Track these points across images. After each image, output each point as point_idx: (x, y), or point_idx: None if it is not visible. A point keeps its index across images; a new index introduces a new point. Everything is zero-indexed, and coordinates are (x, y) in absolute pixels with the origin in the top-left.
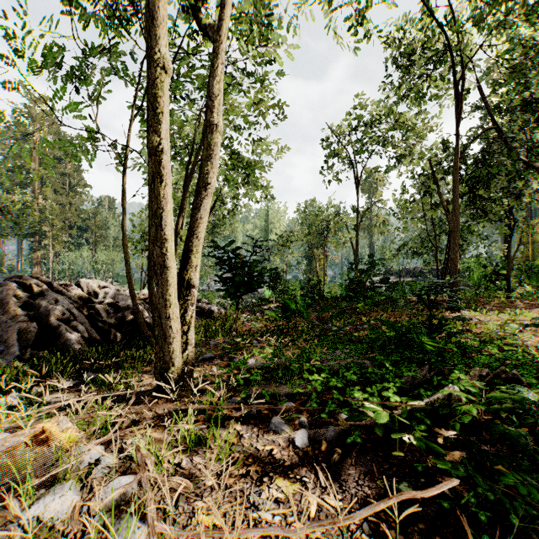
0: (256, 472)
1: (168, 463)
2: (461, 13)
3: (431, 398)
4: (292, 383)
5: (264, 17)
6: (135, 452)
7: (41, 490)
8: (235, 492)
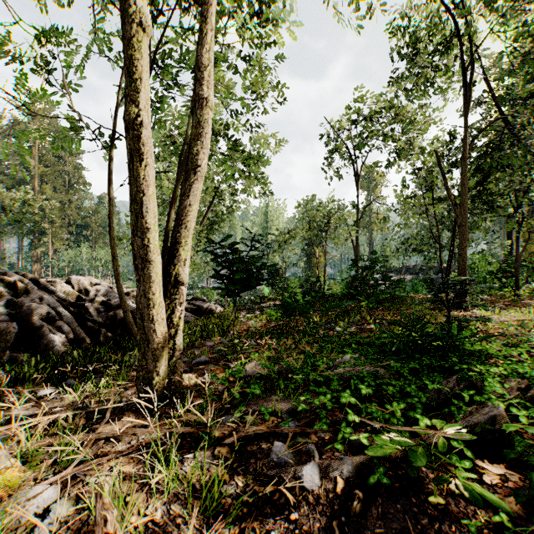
0: (253, 529)
1: (138, 514)
2: None
3: (469, 421)
4: (296, 396)
5: None
6: (93, 502)
7: None
8: None
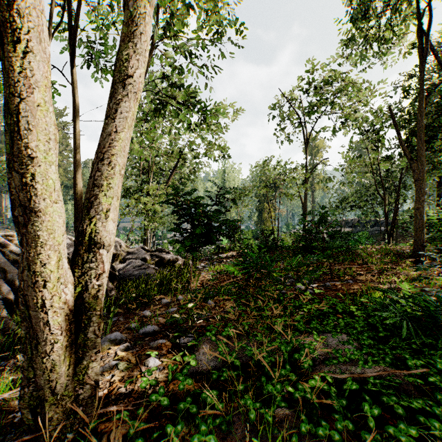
0: None
1: None
2: None
3: None
4: (274, 430)
5: None
6: None
7: None
8: None
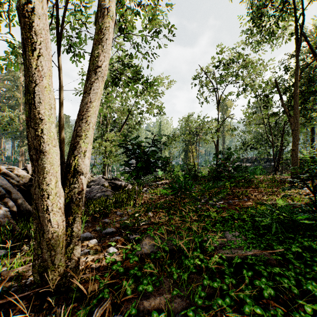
0: None
1: None
2: None
3: None
4: (188, 285)
5: None
6: None
7: None
8: None
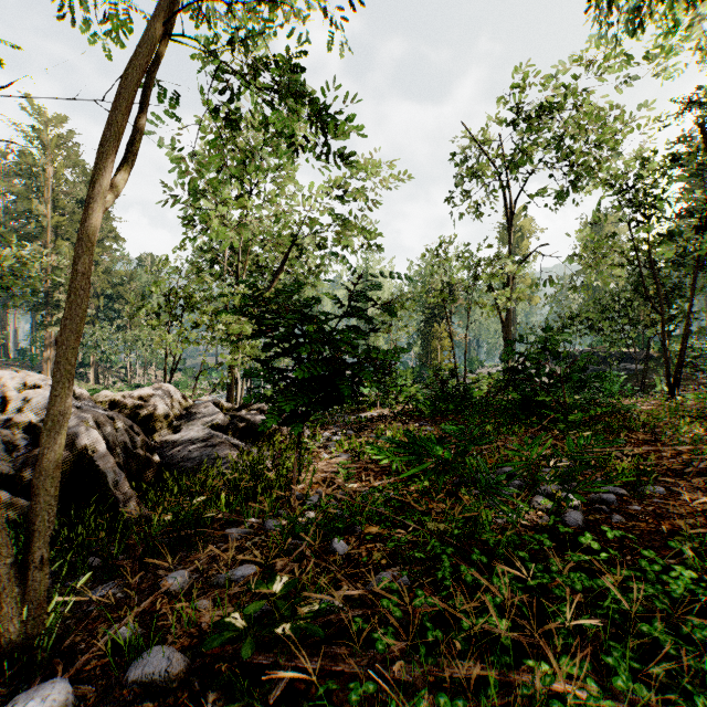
0: None
1: None
2: None
3: None
4: None
5: None
6: None
7: None
8: None
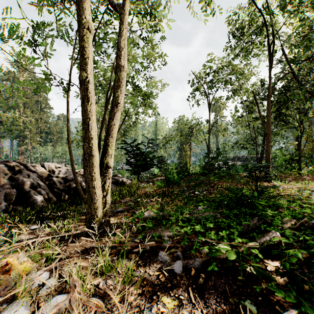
0: (148, 291)
1: (90, 285)
2: (271, 4)
3: (261, 240)
4: (172, 228)
5: (154, 2)
6: (68, 278)
7: (4, 305)
8: (134, 306)
